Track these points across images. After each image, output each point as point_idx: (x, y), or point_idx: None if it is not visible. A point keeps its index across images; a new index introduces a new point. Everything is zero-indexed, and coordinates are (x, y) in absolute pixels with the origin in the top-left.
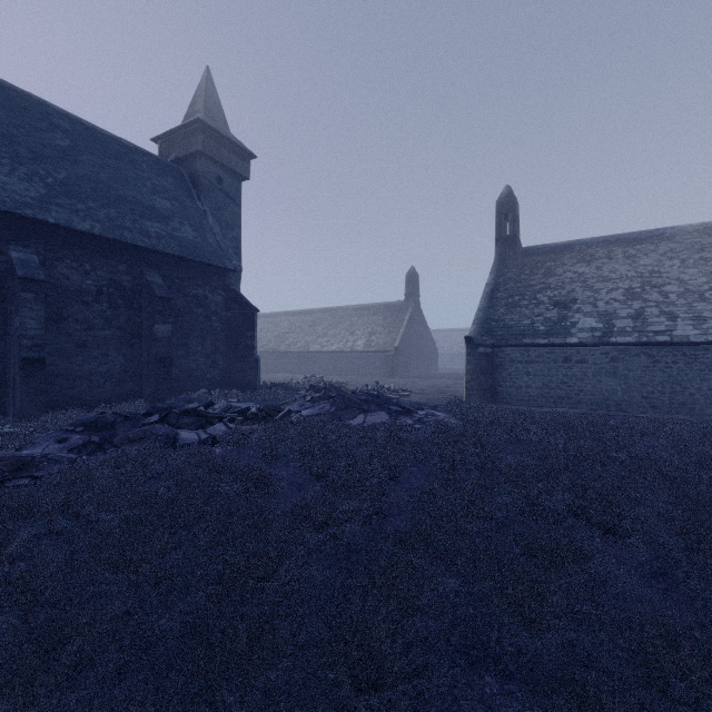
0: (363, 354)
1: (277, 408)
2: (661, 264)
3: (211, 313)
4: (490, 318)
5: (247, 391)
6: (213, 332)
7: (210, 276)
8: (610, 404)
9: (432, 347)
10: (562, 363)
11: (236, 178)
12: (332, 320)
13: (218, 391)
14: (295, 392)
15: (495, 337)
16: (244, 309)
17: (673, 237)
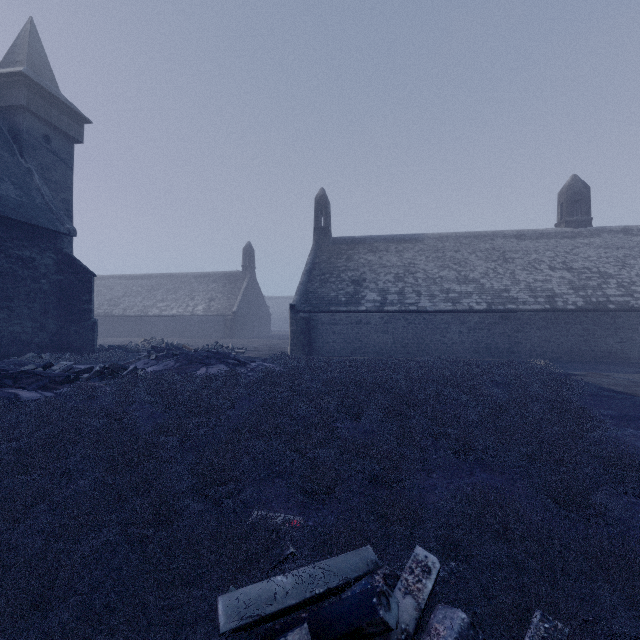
0: (203, 318)
1: (123, 366)
2: (415, 258)
3: (40, 275)
4: (308, 290)
5: (83, 353)
6: (41, 295)
7: (39, 238)
8: (384, 352)
9: (266, 312)
10: (356, 324)
11: (67, 140)
12: (171, 286)
13: (49, 354)
14: (135, 353)
15: (311, 305)
16: (79, 273)
17: (423, 241)
